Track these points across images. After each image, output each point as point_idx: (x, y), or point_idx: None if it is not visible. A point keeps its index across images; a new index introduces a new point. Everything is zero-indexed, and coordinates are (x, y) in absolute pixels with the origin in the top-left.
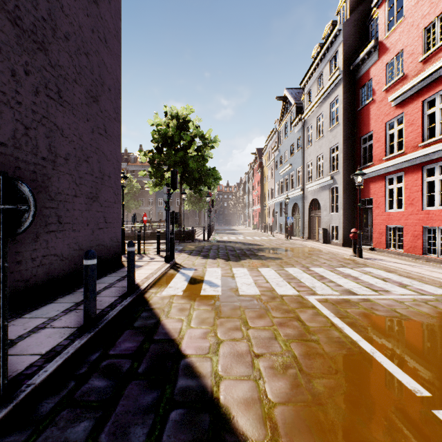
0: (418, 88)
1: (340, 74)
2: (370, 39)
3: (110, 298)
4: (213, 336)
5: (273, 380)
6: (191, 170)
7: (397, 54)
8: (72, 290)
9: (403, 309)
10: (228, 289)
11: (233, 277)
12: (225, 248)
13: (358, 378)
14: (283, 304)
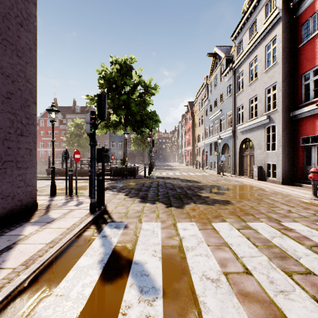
0: None
1: (279, 12)
2: None
3: None
4: None
5: None
6: (133, 113)
7: None
8: None
9: None
10: (178, 313)
11: (182, 252)
12: (165, 186)
13: None
14: None
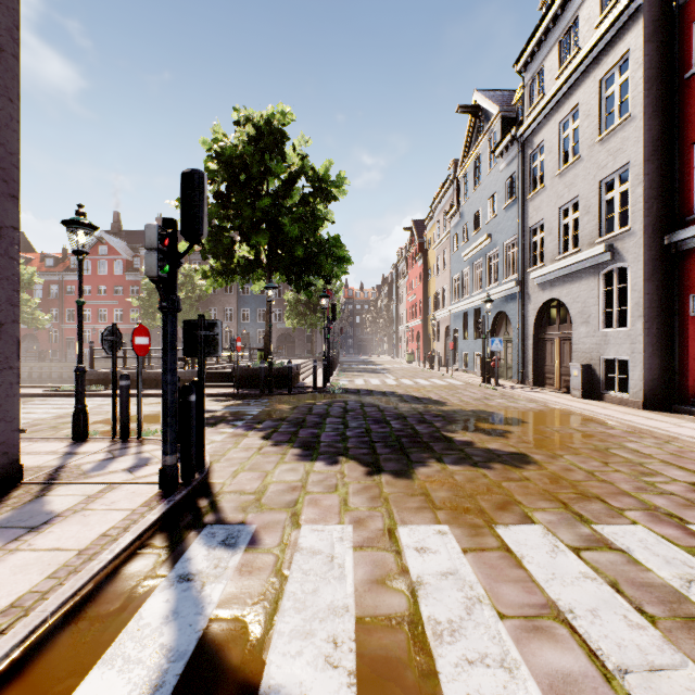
0: None
1: None
2: None
3: None
4: None
5: None
6: (288, 241)
7: None
8: None
9: None
10: None
11: (422, 650)
12: (361, 414)
13: None
14: None
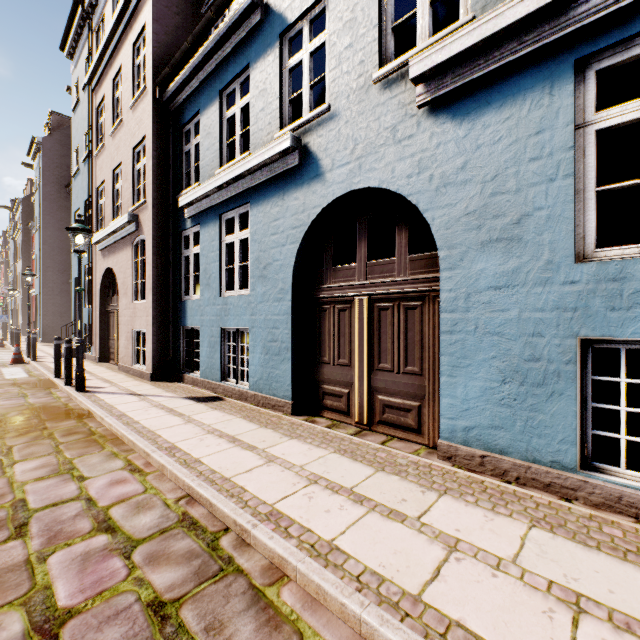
0: None
1: (21, 229)
2: None
3: None
4: None
5: None
6: None
7: None
8: None
9: None
10: None
11: None
12: None
13: None
14: None
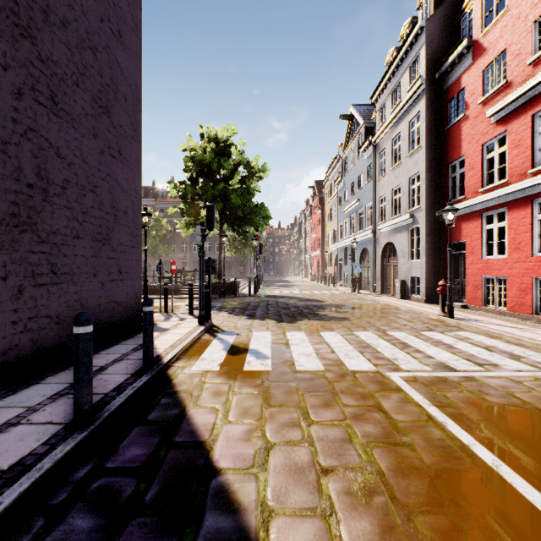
0: (526, 98)
1: (422, 83)
2: (461, 38)
3: (120, 375)
4: (260, 437)
5: (351, 518)
6: (234, 207)
7: (498, 55)
8: (70, 364)
9: (524, 393)
10: (280, 362)
11: (287, 345)
12: (276, 306)
13: (484, 514)
14: (357, 384)
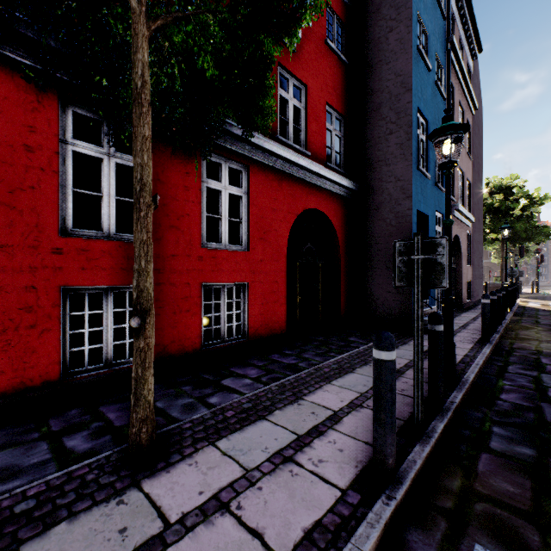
0: None
1: None
2: None
3: None
4: None
5: None
6: (517, 231)
7: None
8: None
9: None
10: None
11: None
12: None
13: None
14: None
